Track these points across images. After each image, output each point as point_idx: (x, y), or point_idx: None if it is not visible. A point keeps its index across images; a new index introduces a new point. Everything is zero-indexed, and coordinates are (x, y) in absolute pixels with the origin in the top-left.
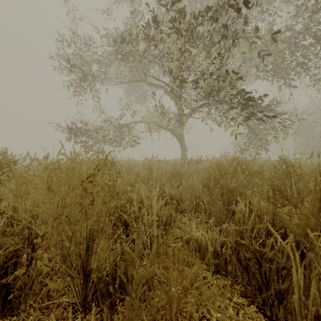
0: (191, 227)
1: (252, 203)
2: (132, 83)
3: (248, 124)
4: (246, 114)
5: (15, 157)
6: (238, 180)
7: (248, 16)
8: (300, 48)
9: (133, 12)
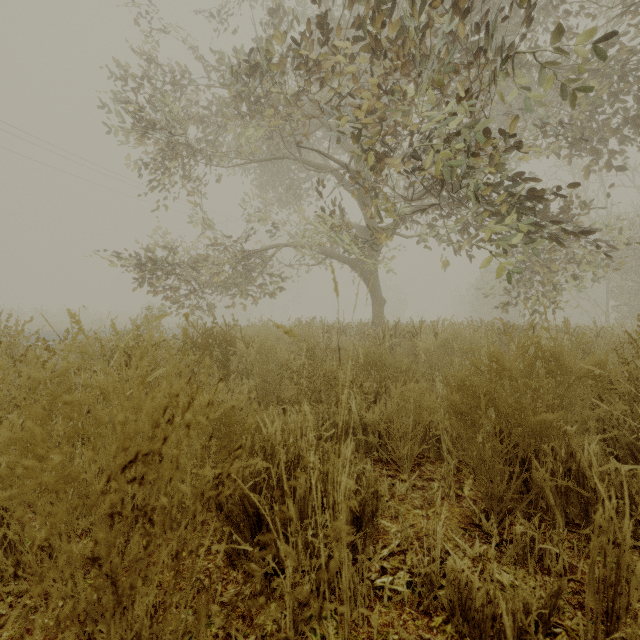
0: (435, 535)
1: (580, 457)
2: (271, 165)
3: (533, 250)
4: (528, 227)
5: (18, 325)
6: (537, 394)
7: (533, 8)
8: (632, 86)
9: (273, 13)
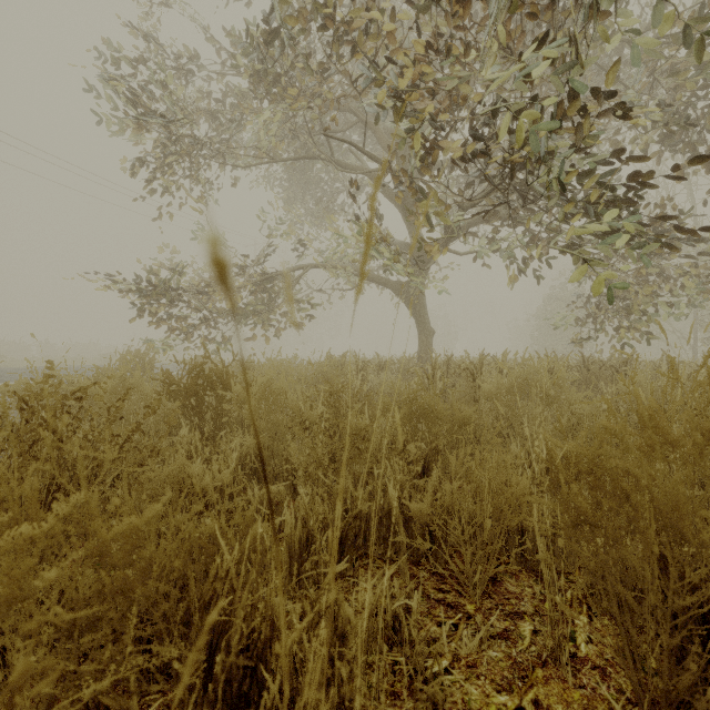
0: None
1: None
2: (300, 174)
3: (643, 256)
4: (634, 226)
5: None
6: None
7: None
8: None
9: None
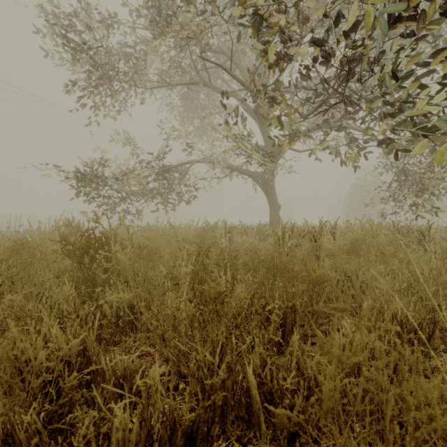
0: None
1: None
2: (189, 102)
3: None
4: None
5: None
6: None
7: None
8: None
9: None
